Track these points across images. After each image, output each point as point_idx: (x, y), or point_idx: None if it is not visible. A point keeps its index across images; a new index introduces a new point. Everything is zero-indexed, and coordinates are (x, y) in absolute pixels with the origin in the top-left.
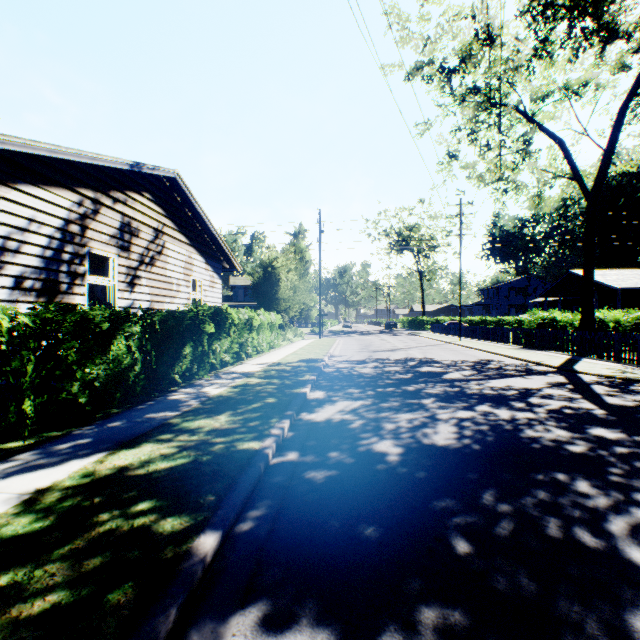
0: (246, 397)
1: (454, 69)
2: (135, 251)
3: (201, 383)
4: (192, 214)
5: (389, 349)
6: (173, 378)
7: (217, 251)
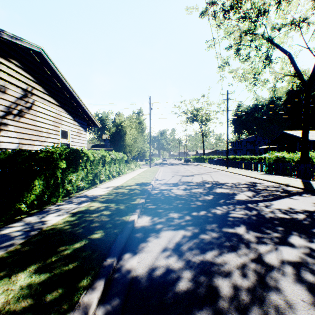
0: (76, 230)
1: (230, 6)
2: (0, 103)
3: (50, 209)
4: (61, 85)
5: (190, 174)
6: (17, 209)
7: (83, 113)
